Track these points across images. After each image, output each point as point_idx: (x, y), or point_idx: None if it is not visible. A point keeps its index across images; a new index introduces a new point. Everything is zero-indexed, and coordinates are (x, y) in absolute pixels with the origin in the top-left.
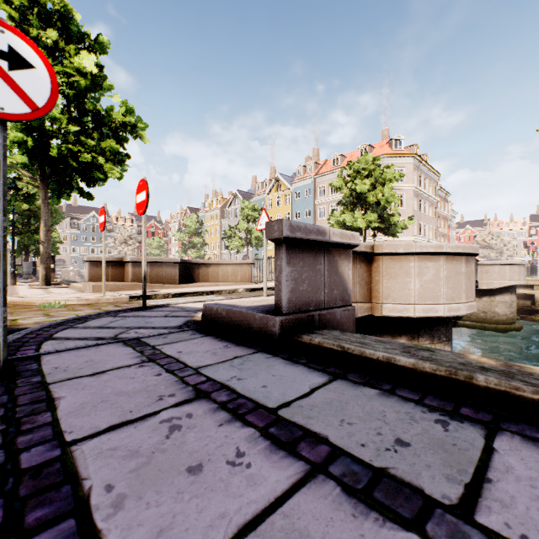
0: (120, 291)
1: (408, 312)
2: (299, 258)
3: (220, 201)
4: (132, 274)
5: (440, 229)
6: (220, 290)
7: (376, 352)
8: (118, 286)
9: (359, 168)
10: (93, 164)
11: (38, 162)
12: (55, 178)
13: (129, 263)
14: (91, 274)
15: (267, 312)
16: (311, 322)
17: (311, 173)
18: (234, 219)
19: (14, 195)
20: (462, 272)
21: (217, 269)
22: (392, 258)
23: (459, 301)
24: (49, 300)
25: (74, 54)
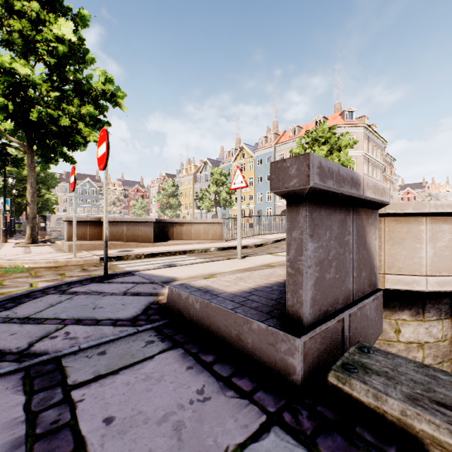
0: (95, 251)
1: (418, 286)
2: (325, 225)
3: (193, 168)
4: (109, 233)
5: None
6: (192, 250)
7: None
8: (94, 246)
9: (316, 136)
10: (73, 129)
11: (22, 127)
12: (39, 143)
13: None
14: (70, 233)
15: (269, 314)
16: (340, 332)
17: (271, 143)
18: (205, 183)
19: (3, 160)
20: None
21: (190, 228)
22: (396, 220)
23: None
24: (16, 262)
25: (54, 23)
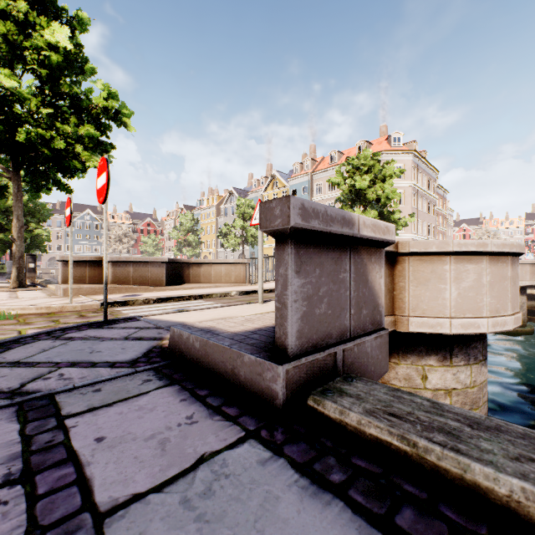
0: (95, 295)
1: (442, 328)
2: (314, 262)
3: (216, 199)
4: (112, 275)
5: (439, 227)
6: (210, 294)
7: (500, 474)
8: (94, 289)
9: (358, 164)
10: (69, 152)
11: (6, 149)
12: (28, 168)
13: (108, 263)
14: (65, 275)
15: (262, 349)
16: (332, 365)
17: (308, 170)
18: (230, 217)
19: None
20: (508, 276)
21: (209, 269)
22: (421, 260)
23: (504, 314)
24: (1, 308)
25: (46, 27)
